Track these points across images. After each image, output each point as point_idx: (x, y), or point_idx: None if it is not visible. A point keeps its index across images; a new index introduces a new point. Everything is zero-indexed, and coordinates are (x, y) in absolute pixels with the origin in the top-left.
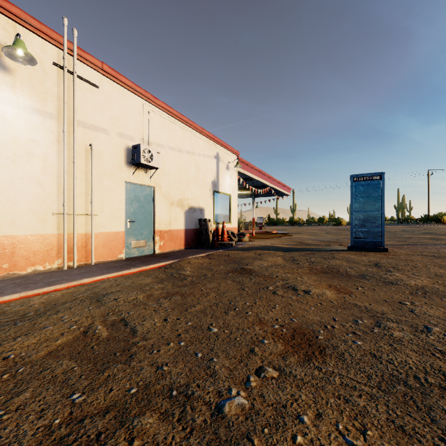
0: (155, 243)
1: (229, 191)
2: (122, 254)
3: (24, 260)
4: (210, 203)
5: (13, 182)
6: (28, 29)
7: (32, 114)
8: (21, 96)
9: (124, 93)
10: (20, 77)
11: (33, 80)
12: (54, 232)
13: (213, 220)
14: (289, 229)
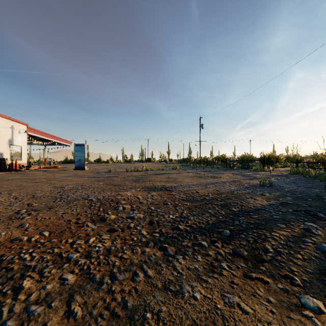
0: None
1: (21, 144)
2: None
3: None
4: (7, 150)
5: None
6: None
7: None
8: None
9: None
10: None
11: None
12: None
13: (9, 159)
14: (72, 165)
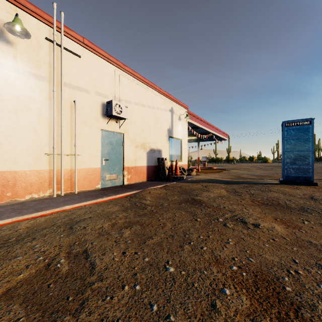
0: (124, 176)
1: (181, 137)
2: (99, 184)
3: (23, 190)
4: (166, 146)
5: (15, 130)
6: (26, 12)
7: (29, 77)
8: (21, 63)
9: (100, 61)
10: (20, 49)
11: (30, 51)
12: (46, 168)
13: (168, 159)
14: (226, 166)
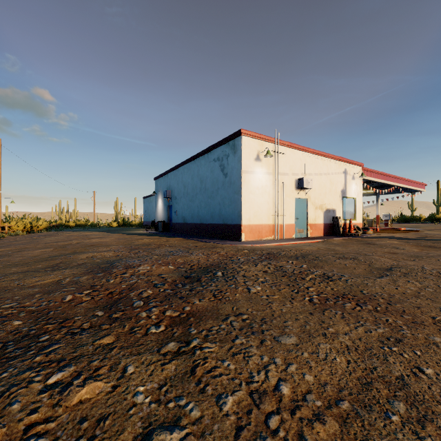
0: (307, 231)
1: (354, 196)
2: (294, 235)
3: (264, 234)
4: (339, 206)
5: (262, 203)
6: (265, 141)
7: (266, 175)
8: (263, 169)
9: (294, 152)
10: (263, 161)
11: (266, 161)
12: (271, 223)
13: (342, 217)
14: (424, 226)
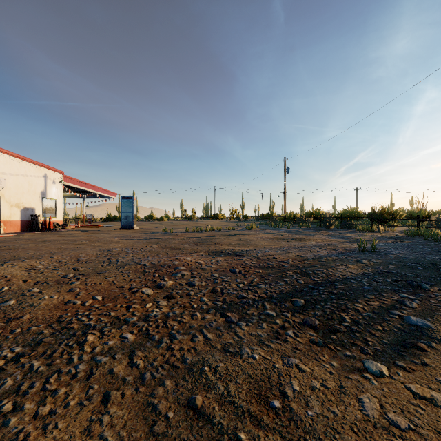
0: (1, 227)
1: (55, 197)
2: None
3: None
4: (39, 205)
5: None
6: None
7: None
8: None
9: None
10: None
11: None
12: None
13: (42, 215)
14: (116, 224)
